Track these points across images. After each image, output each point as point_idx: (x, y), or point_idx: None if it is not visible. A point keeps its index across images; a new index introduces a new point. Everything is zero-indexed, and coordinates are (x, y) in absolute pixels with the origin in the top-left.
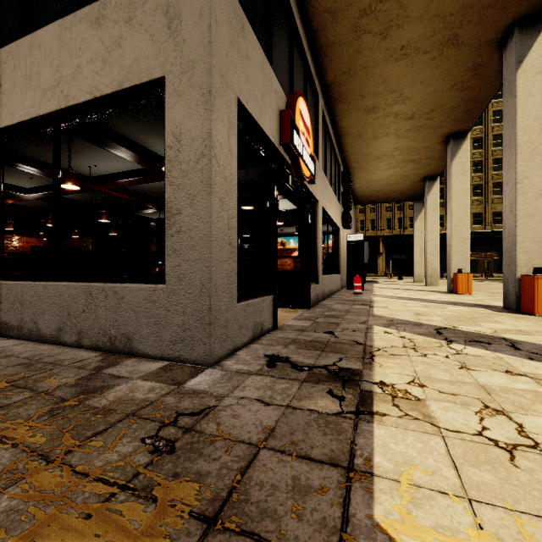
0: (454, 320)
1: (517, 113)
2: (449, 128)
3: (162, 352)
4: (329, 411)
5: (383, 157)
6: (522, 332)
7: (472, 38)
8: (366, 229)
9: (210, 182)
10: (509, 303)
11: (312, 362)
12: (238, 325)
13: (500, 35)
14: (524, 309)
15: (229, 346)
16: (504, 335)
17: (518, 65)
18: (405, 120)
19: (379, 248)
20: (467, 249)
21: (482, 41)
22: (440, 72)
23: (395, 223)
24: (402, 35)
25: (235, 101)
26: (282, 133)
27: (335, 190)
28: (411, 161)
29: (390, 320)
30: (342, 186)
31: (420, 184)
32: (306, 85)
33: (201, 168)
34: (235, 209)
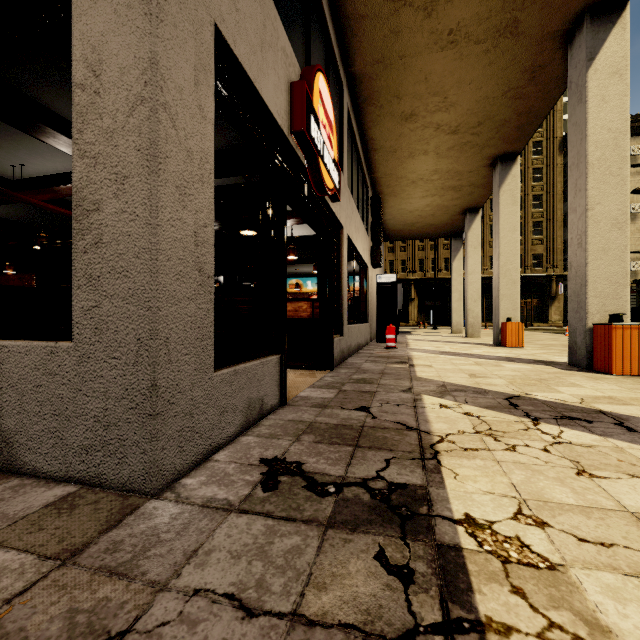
0: (522, 384)
1: (587, 122)
2: (497, 148)
3: (66, 467)
4: (386, 626)
5: (419, 182)
6: (617, 400)
7: (534, 27)
8: (396, 271)
9: (154, 150)
10: (577, 359)
11: (342, 473)
12: (217, 409)
13: (566, 27)
14: (598, 366)
15: (197, 448)
16: (598, 406)
17: (589, 63)
18: (447, 134)
19: (411, 293)
20: (517, 293)
21: (545, 32)
22: (493, 71)
23: (428, 264)
24: (451, 13)
25: (211, 28)
26: (294, 115)
27: (363, 218)
28: (451, 188)
29: (442, 385)
30: (371, 215)
31: (460, 217)
32: (327, 68)
33: (138, 125)
34: (211, 212)
